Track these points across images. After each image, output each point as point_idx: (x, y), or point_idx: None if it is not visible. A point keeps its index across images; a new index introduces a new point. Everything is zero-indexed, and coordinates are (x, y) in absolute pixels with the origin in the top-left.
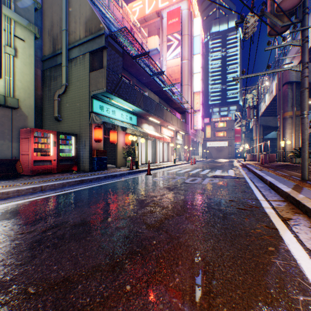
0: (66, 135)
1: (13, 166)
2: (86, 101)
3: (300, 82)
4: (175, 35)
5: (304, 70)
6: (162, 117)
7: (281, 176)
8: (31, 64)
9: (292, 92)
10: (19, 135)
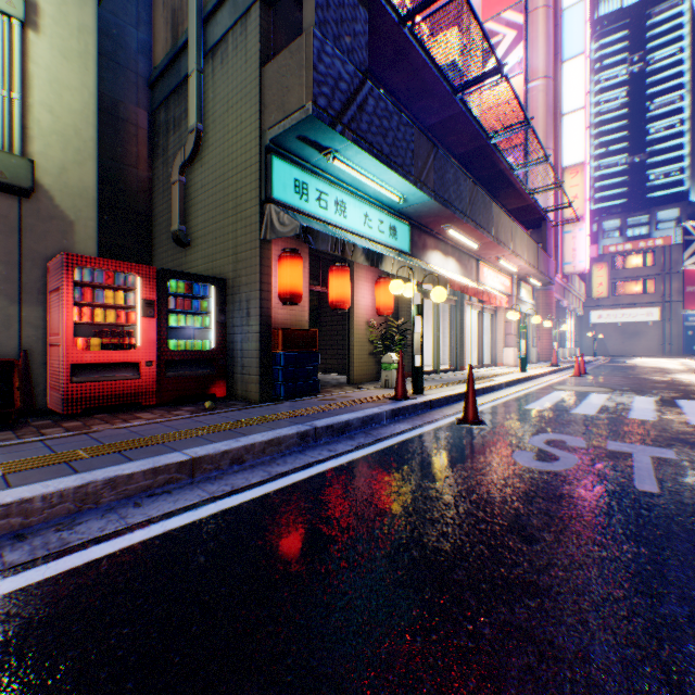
0: (190, 283)
1: (2, 384)
2: (251, 166)
3: None
4: (507, 16)
5: None
6: (487, 229)
7: None
8: (85, 58)
9: None
10: (45, 283)
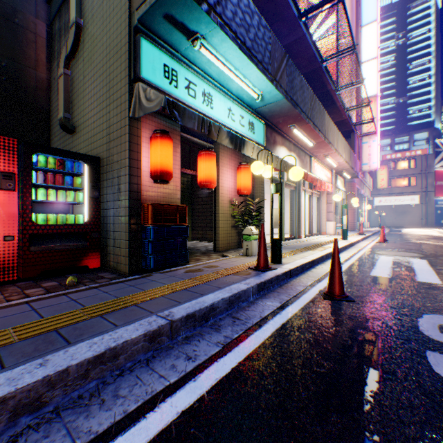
0: (61, 159)
1: None
2: (121, 48)
3: None
4: None
5: None
6: (321, 131)
7: None
8: None
9: None
10: None
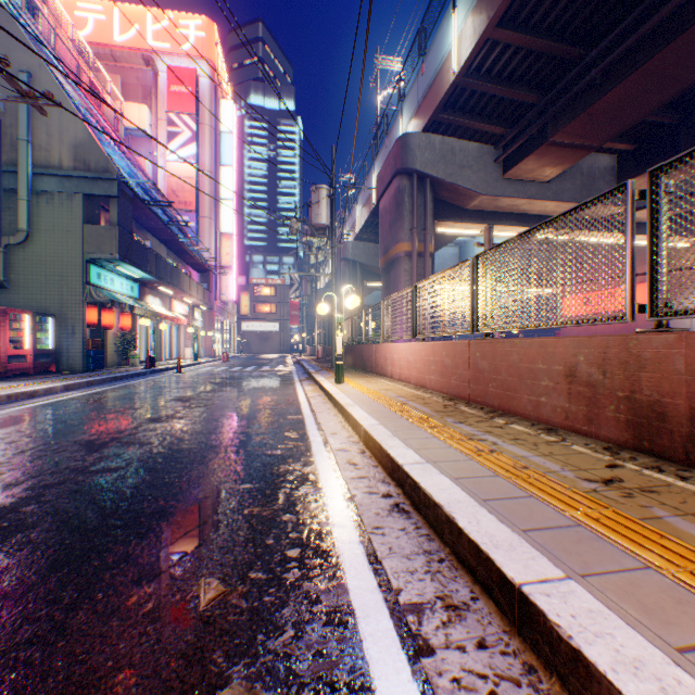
0: (41, 317)
1: None
2: (78, 266)
3: (356, 262)
4: (187, 119)
5: (333, 280)
6: (179, 286)
7: (320, 366)
8: None
9: (349, 271)
10: None
